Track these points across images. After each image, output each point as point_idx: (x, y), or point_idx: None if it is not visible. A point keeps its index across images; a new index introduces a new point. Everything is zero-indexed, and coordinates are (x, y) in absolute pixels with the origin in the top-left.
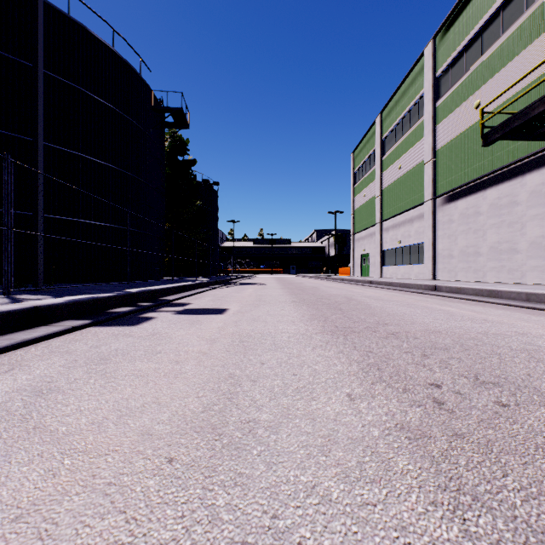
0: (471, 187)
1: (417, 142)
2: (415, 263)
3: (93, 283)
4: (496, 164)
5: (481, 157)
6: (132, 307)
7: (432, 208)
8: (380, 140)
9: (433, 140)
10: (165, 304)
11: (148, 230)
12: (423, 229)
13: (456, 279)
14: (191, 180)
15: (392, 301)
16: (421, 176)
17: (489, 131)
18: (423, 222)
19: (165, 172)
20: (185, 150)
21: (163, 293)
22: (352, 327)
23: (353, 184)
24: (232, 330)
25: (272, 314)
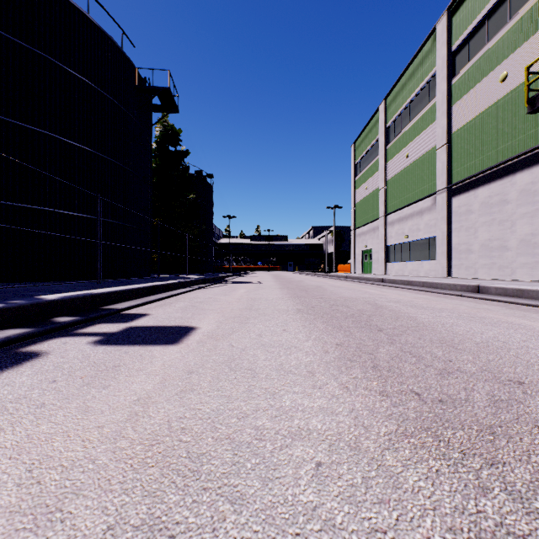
0: (495, 172)
1: (428, 127)
2: (424, 259)
3: (62, 281)
4: (529, 144)
5: (509, 137)
6: (25, 329)
7: (446, 197)
8: (384, 127)
9: (447, 122)
10: (107, 316)
11: (131, 222)
12: (435, 222)
13: (476, 277)
14: (183, 172)
15: (440, 309)
16: (433, 164)
17: (538, 93)
18: (435, 214)
19: (156, 163)
20: (177, 140)
21: (115, 298)
22: (458, 399)
23: (354, 177)
24: (161, 421)
25: (268, 344)
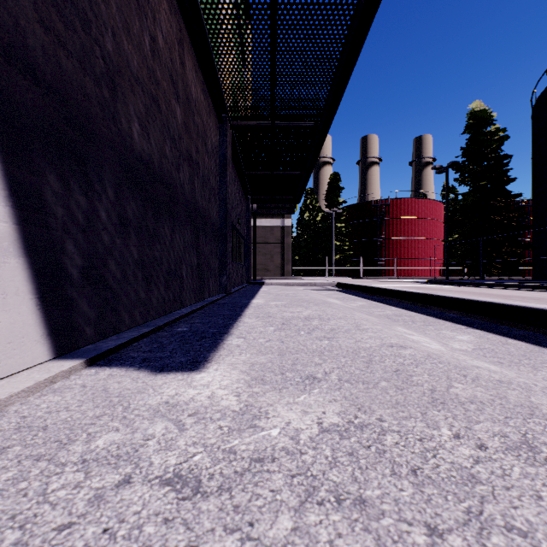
0: None
1: None
2: None
3: None
4: None
5: None
6: None
7: None
8: None
9: None
10: None
11: None
12: None
13: None
14: None
15: None
16: None
17: None
18: None
19: None
20: None
21: None
22: None
23: None
24: None
25: None
